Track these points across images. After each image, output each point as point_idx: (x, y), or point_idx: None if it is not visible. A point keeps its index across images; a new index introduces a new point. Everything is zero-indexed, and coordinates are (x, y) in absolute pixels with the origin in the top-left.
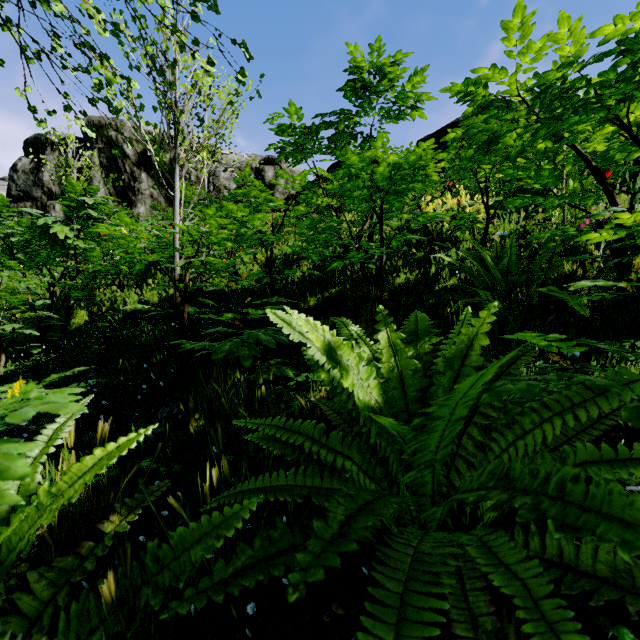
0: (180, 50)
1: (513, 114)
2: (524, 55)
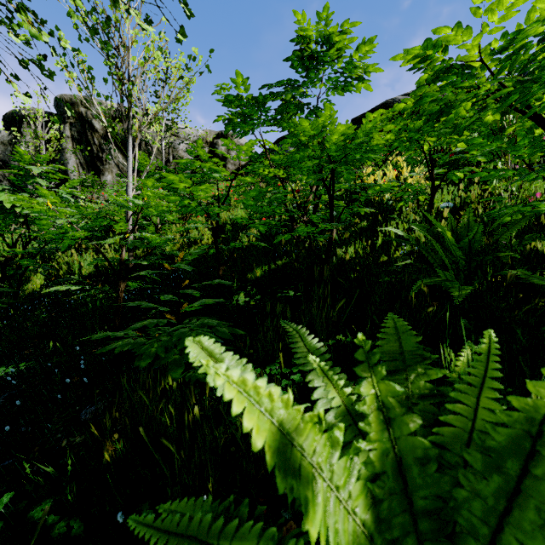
0: (113, 5)
1: (473, 81)
2: (492, 12)
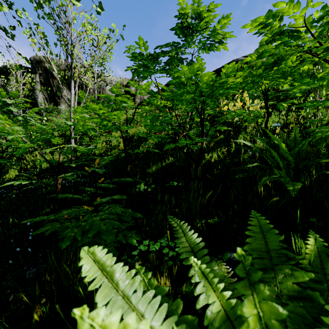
0: None
1: (299, 41)
2: None
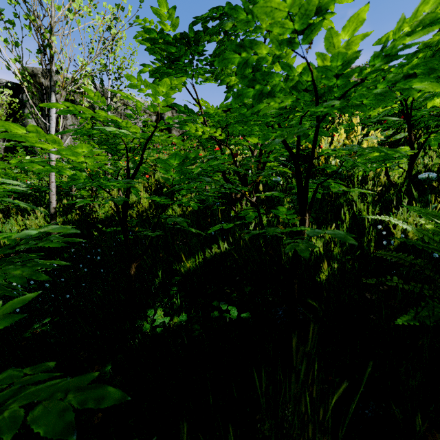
0: None
1: None
2: None
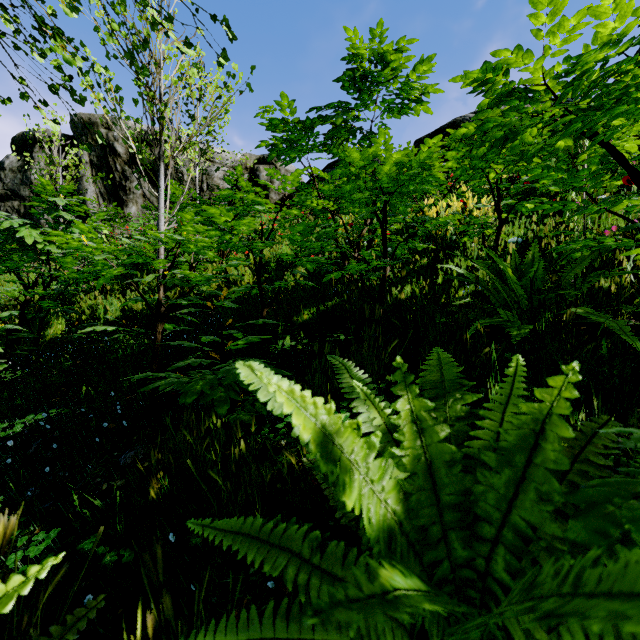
0: (151, 28)
1: (537, 106)
2: (554, 35)
